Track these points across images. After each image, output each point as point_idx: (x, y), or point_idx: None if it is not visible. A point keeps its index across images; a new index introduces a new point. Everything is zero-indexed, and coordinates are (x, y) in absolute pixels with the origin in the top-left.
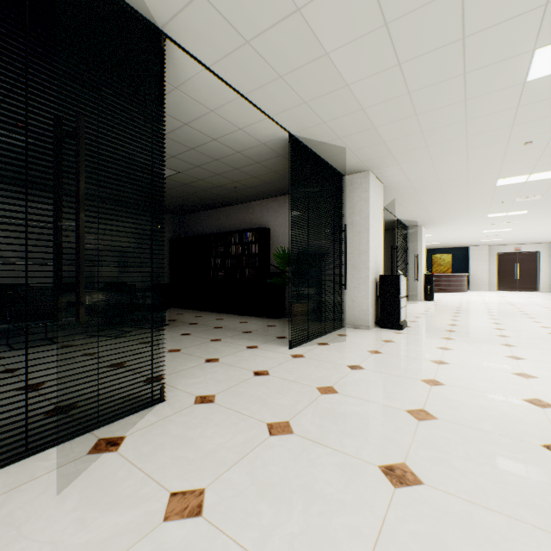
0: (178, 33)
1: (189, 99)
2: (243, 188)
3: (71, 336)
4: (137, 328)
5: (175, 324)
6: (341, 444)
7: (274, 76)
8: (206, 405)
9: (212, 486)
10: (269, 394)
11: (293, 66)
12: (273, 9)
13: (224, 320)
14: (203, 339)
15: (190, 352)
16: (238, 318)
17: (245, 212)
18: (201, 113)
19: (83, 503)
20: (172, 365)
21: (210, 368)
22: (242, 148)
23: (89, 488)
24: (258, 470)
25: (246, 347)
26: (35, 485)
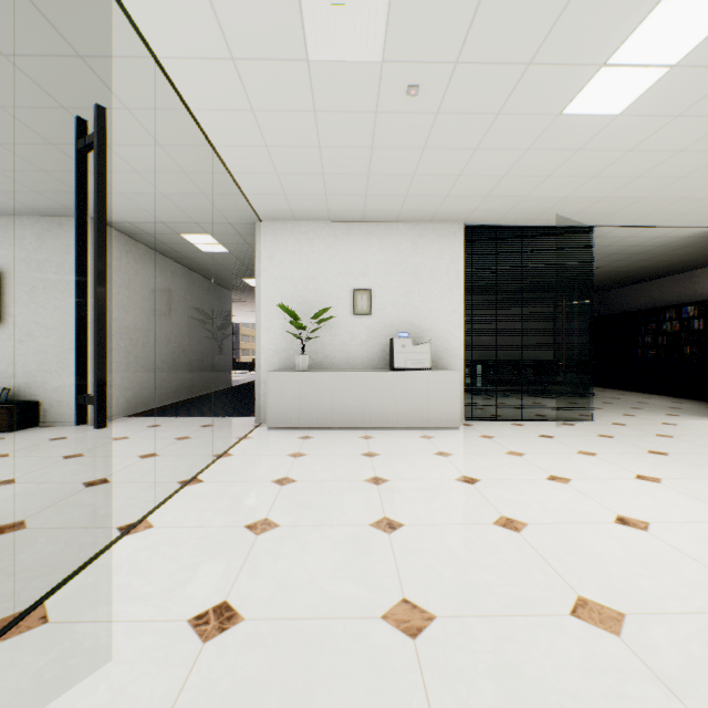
0: (601, 224)
1: (609, 238)
2: (676, 263)
3: (516, 395)
4: (561, 396)
5: (595, 396)
6: (701, 444)
7: (677, 215)
8: (618, 425)
9: (617, 436)
10: (667, 429)
11: (692, 209)
12: (663, 203)
13: (651, 399)
14: (623, 406)
15: (610, 410)
16: (671, 400)
17: (686, 282)
18: (619, 239)
19: (565, 430)
20: (595, 413)
21: (625, 417)
22: (663, 244)
23: (566, 429)
24: (641, 438)
25: (665, 414)
26: (546, 425)
